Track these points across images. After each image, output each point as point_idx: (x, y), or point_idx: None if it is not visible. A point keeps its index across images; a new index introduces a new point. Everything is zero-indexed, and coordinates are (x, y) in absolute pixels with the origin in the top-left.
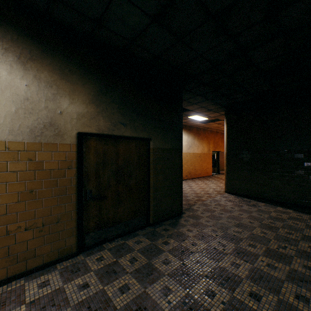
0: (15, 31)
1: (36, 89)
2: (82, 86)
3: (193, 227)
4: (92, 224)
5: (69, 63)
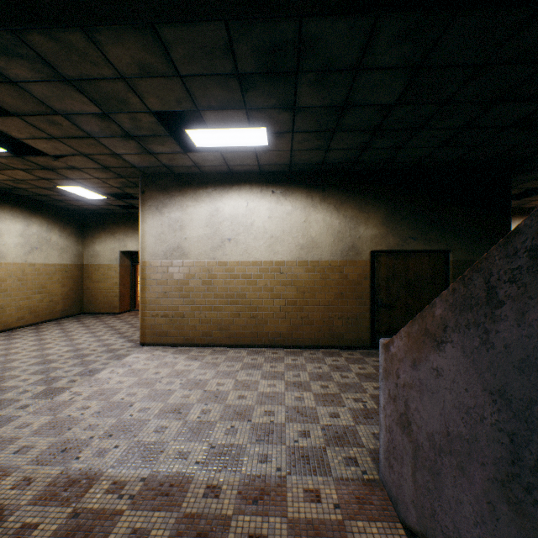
0: (333, 190)
1: (344, 224)
2: (374, 213)
3: None
4: (382, 328)
5: (364, 198)
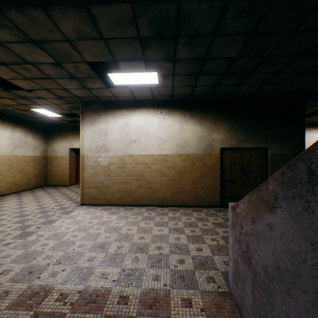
0: (197, 111)
1: (204, 131)
2: (222, 125)
3: None
4: (227, 195)
5: (216, 116)
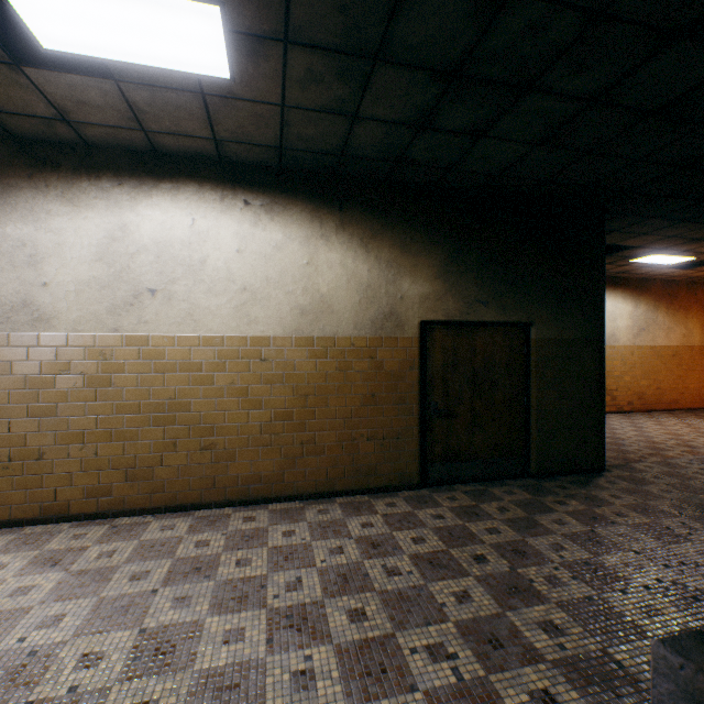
0: (358, 211)
1: (376, 272)
2: (425, 257)
3: (625, 493)
4: (437, 451)
5: (410, 230)
